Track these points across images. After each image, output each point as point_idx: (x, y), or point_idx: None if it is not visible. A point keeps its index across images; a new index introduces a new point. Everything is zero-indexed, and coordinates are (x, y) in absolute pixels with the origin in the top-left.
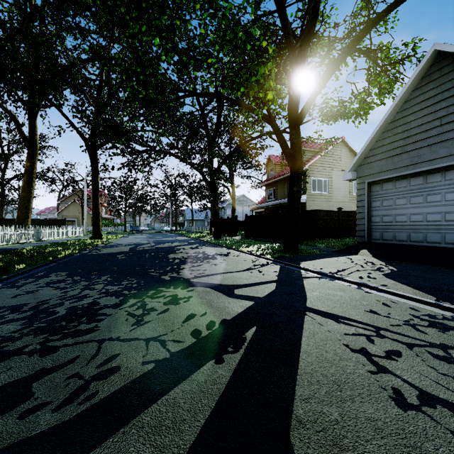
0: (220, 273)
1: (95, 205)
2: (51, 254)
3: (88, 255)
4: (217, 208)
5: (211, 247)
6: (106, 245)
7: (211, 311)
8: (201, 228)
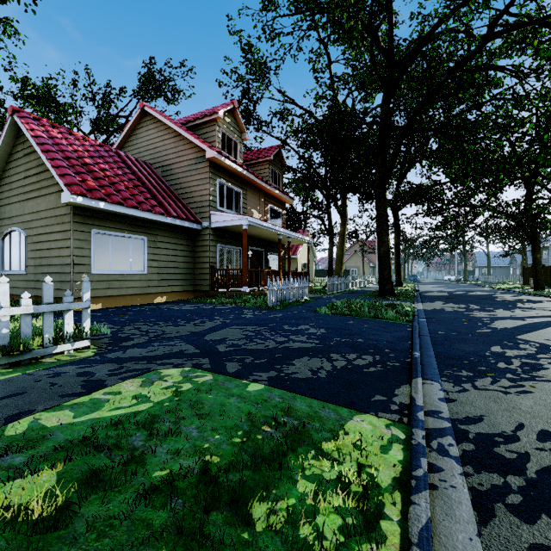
0: (550, 307)
1: (397, 258)
2: (405, 293)
3: (426, 295)
4: (538, 256)
5: (533, 297)
6: (419, 291)
7: (548, 314)
8: (504, 278)
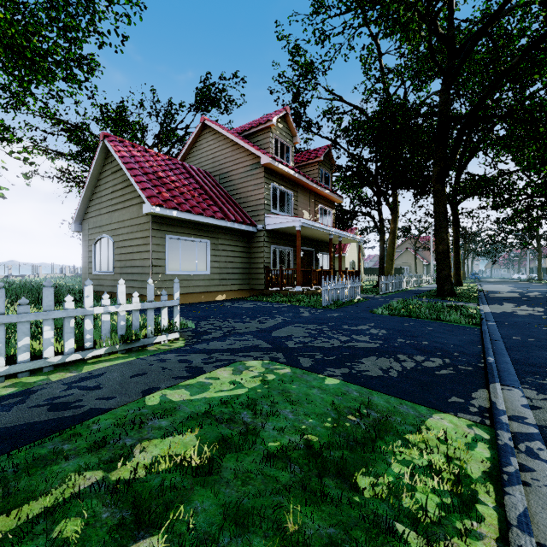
0: None
1: (456, 256)
2: (467, 294)
3: (492, 296)
4: None
5: None
6: (483, 291)
7: None
8: None
